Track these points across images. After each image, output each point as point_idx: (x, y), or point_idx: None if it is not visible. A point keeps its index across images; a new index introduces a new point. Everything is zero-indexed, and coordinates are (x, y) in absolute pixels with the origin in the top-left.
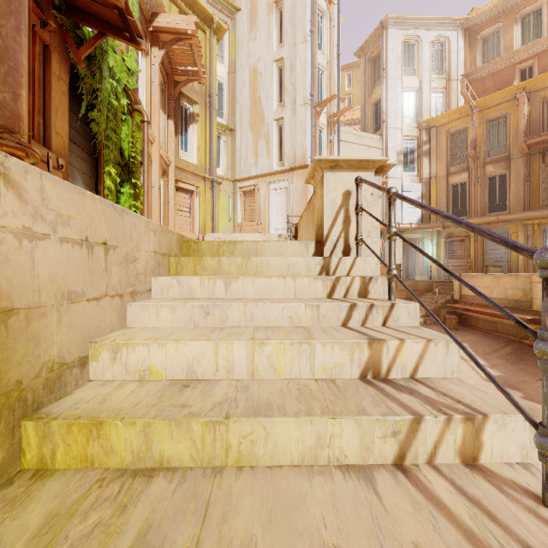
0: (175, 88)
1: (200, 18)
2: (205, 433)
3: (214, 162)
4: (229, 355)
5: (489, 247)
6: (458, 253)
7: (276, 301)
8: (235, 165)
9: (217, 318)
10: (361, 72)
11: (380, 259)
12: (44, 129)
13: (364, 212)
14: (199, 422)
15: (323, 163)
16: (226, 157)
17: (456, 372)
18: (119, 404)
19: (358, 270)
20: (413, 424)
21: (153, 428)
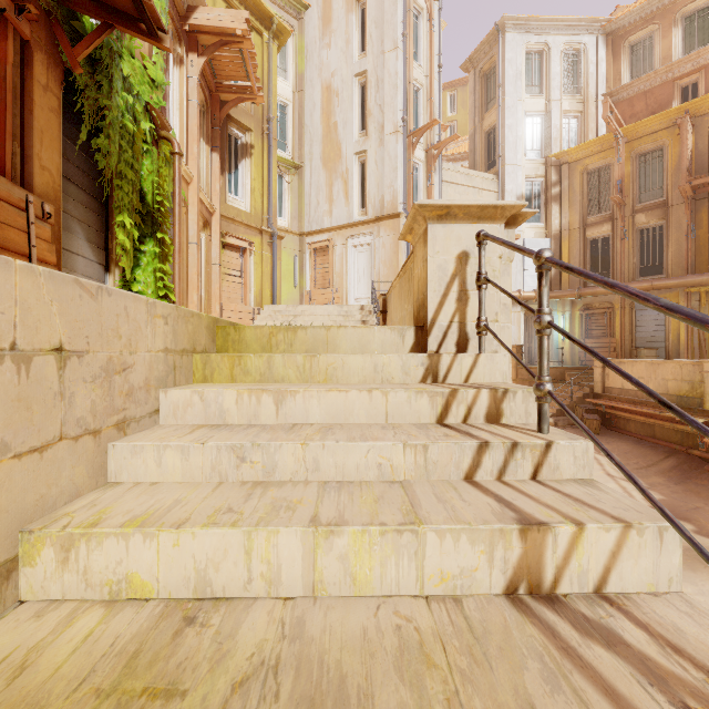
0: (220, 110)
1: (256, 16)
2: None
3: (274, 209)
4: (272, 554)
5: (640, 322)
6: (598, 330)
7: (355, 436)
8: (302, 214)
9: (259, 468)
10: (470, 91)
11: (521, 363)
12: (23, 162)
13: (488, 284)
14: None
15: (427, 211)
16: (291, 204)
17: (677, 582)
18: (45, 685)
19: (481, 373)
20: None
21: None
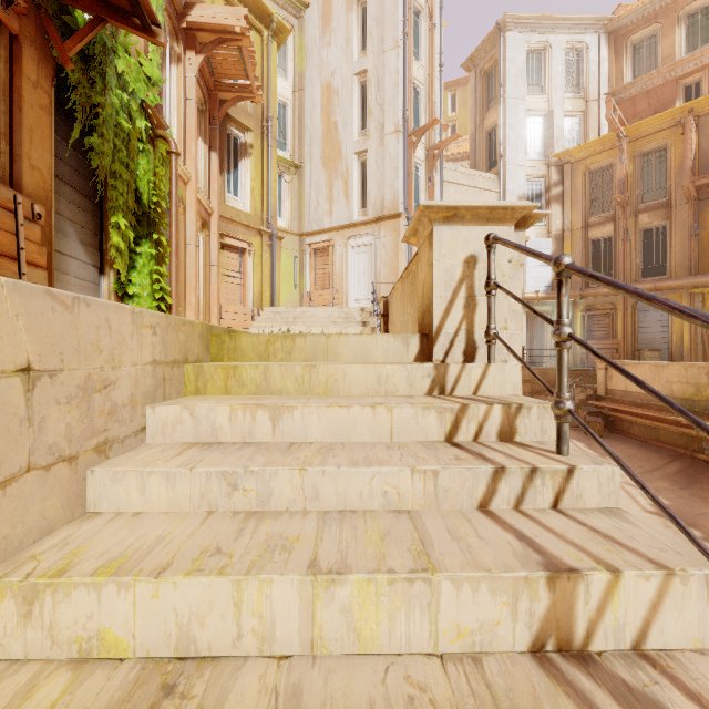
0: (219, 109)
1: (255, 14)
2: None
3: (273, 209)
4: (265, 606)
5: (642, 323)
6: (601, 331)
7: (358, 459)
8: (302, 214)
9: (252, 496)
10: (471, 90)
11: (536, 376)
12: (12, 161)
13: (498, 290)
14: None
15: (433, 212)
16: (290, 204)
17: None
18: None
19: (491, 385)
20: None
21: None
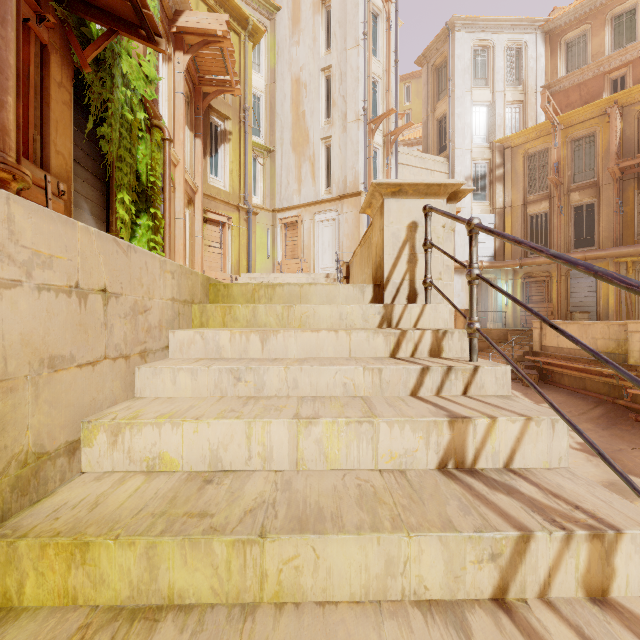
0: (203, 101)
1: (233, 18)
2: (232, 557)
3: (250, 188)
4: (266, 438)
5: (574, 289)
6: (538, 296)
7: (326, 363)
8: (274, 193)
9: (251, 386)
10: (423, 83)
11: (457, 309)
12: (42, 147)
13: (434, 249)
14: (224, 542)
15: (383, 188)
16: (264, 183)
17: (565, 461)
18: (115, 512)
19: (427, 320)
20: (519, 543)
21: (160, 550)
